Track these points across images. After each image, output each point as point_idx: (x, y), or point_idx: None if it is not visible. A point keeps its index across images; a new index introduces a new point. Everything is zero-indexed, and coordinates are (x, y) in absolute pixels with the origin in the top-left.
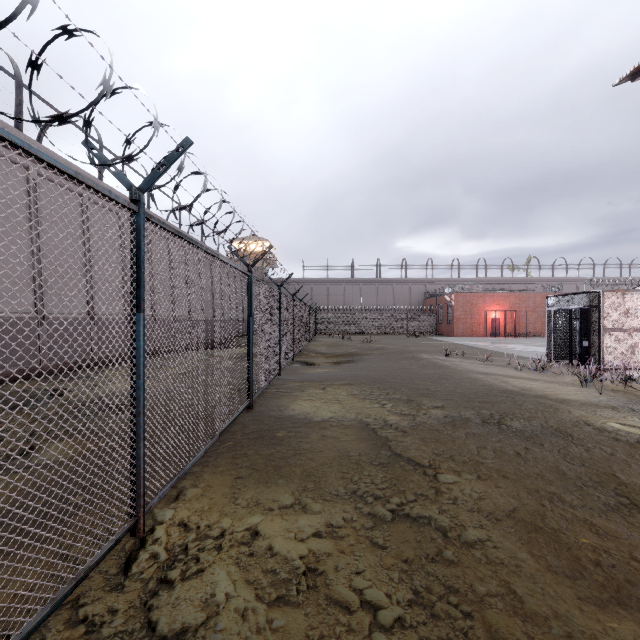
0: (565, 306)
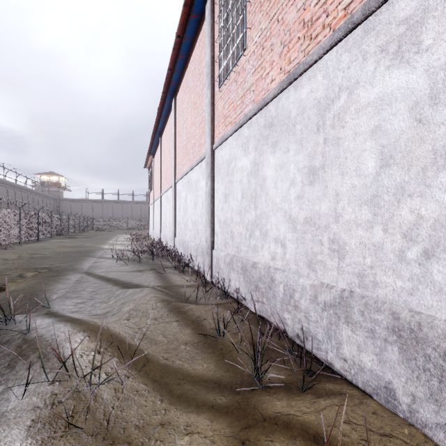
0: None
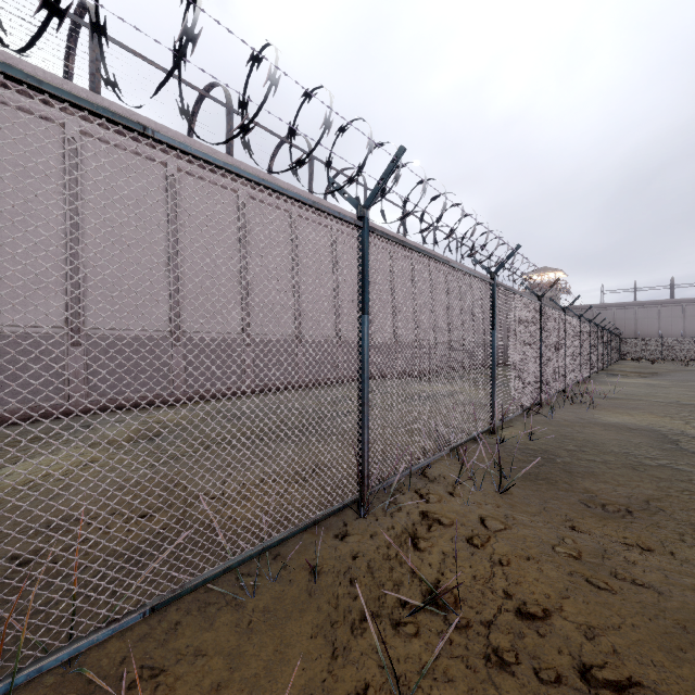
0: None
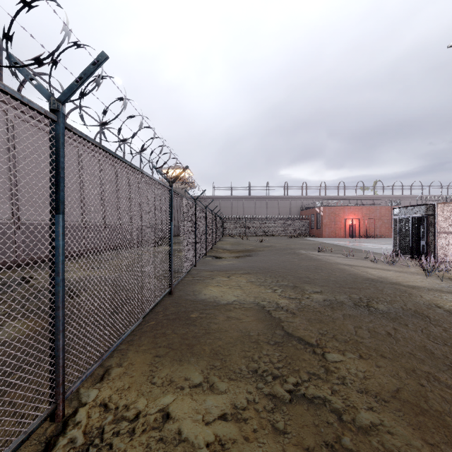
0: (407, 215)
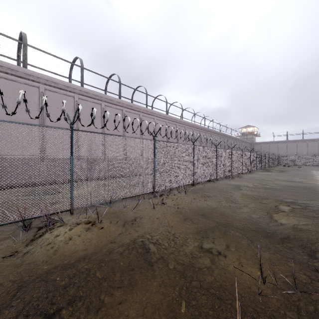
0: None
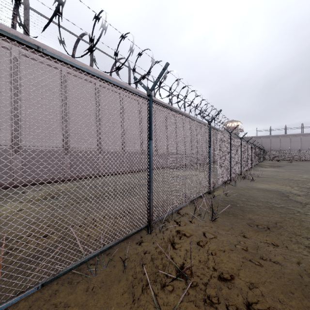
0: None
